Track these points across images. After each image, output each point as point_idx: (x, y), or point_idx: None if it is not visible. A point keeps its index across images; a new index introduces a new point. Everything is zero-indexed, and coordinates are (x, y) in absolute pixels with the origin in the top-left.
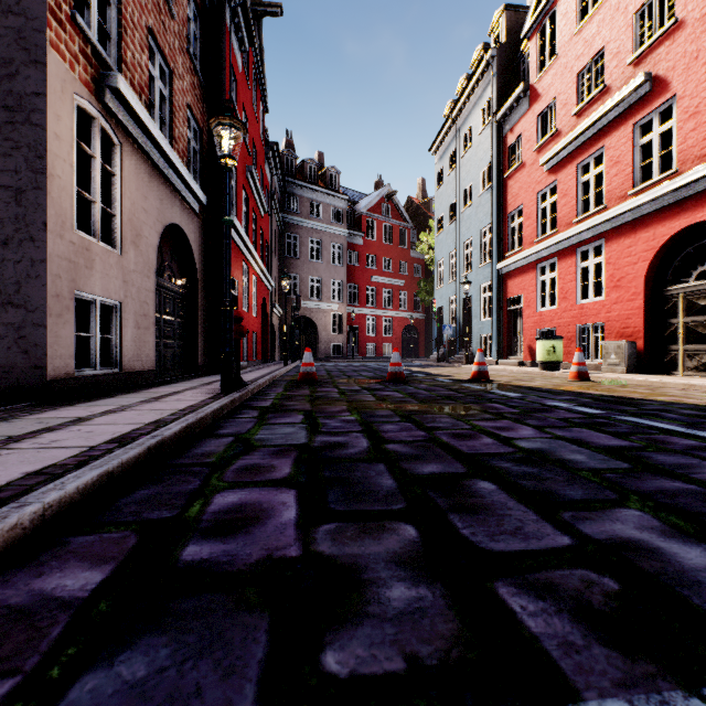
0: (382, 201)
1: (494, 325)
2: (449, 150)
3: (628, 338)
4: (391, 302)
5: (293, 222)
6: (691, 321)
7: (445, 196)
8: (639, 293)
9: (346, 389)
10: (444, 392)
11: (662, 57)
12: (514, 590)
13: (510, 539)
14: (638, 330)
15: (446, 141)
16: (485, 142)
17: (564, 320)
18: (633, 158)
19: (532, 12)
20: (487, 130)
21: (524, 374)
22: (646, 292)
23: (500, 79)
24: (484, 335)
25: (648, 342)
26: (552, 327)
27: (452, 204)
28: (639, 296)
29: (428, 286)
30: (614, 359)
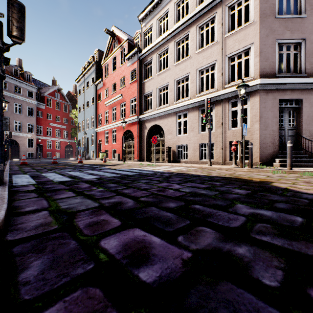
0: (55, 91)
1: (95, 148)
2: (82, 84)
3: (119, 153)
4: (59, 135)
5: (4, 94)
6: (128, 150)
7: (81, 100)
8: (121, 143)
9: (39, 165)
10: (65, 165)
11: (124, 92)
12: (53, 170)
13: (56, 170)
14: (121, 151)
15: (81, 81)
16: (93, 89)
17: (110, 147)
18: (120, 111)
19: (103, 60)
20: (93, 85)
21: (97, 162)
22: (122, 143)
23: (96, 72)
24: (92, 151)
25: (123, 154)
26: (107, 149)
27: (83, 104)
28: (121, 143)
29: (75, 131)
30: (116, 157)
